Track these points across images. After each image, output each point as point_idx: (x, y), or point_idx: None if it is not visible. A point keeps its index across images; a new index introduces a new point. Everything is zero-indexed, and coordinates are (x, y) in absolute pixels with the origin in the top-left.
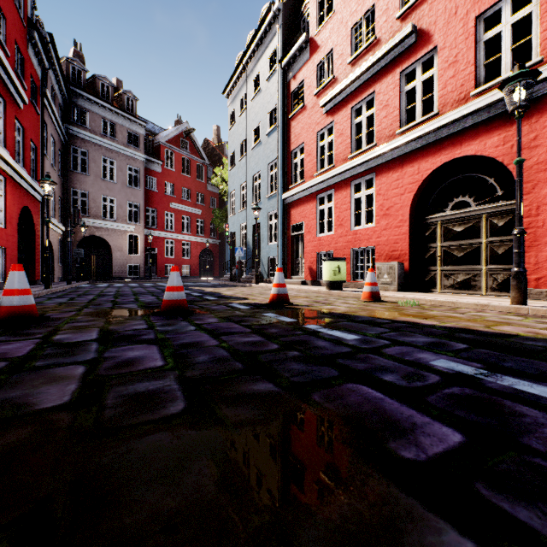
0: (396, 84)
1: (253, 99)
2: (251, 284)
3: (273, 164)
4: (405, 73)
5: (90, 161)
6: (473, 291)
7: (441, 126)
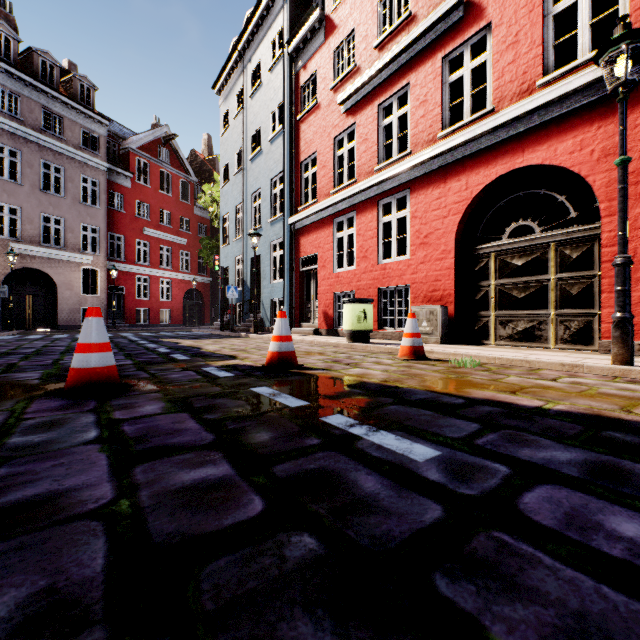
0: (437, 73)
1: (252, 96)
2: (248, 334)
3: (277, 179)
4: (449, 58)
5: (23, 164)
6: (538, 343)
7: (498, 127)
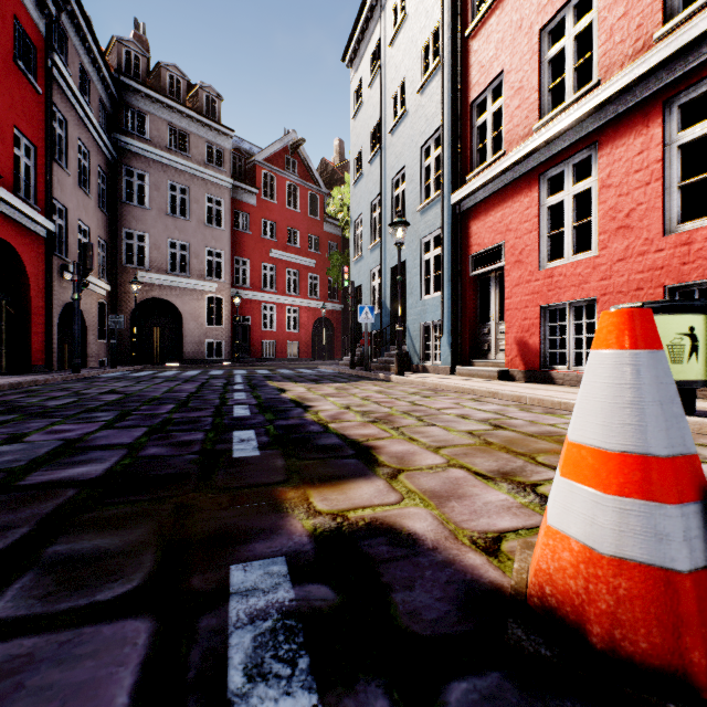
0: None
1: (392, 42)
2: (389, 375)
3: (430, 144)
4: None
5: (150, 188)
6: None
7: None
